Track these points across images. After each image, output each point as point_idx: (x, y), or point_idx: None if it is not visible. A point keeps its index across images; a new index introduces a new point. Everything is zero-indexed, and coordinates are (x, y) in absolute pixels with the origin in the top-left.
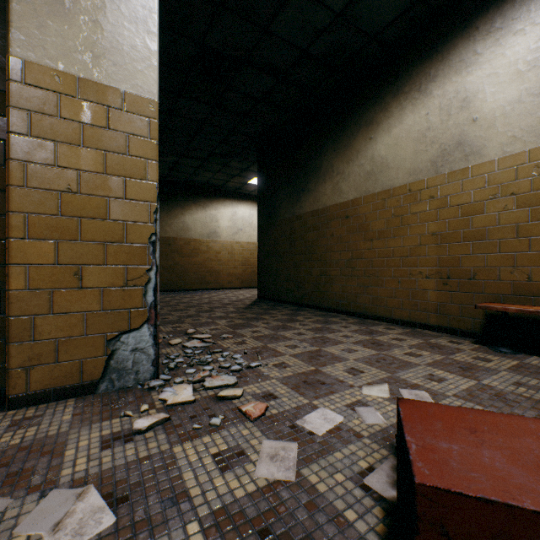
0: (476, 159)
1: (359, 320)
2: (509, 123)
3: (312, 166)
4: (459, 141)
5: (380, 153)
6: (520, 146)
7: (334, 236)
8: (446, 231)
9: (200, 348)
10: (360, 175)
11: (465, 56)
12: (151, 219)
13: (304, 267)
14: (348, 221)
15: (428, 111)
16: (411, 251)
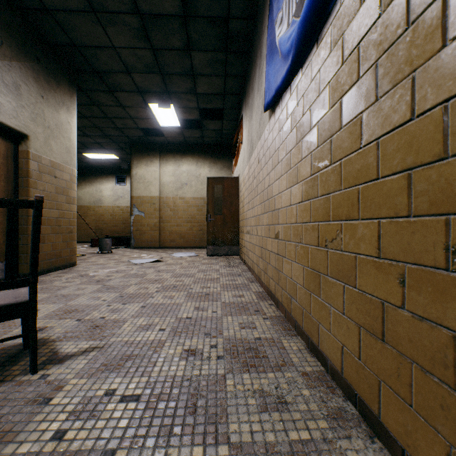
0: (103, 204)
1: None
2: (109, 199)
3: None
4: (100, 199)
5: (79, 194)
6: (111, 204)
7: None
8: (97, 219)
9: None
10: None
11: (101, 181)
12: None
13: None
14: None
15: (93, 189)
16: (89, 223)
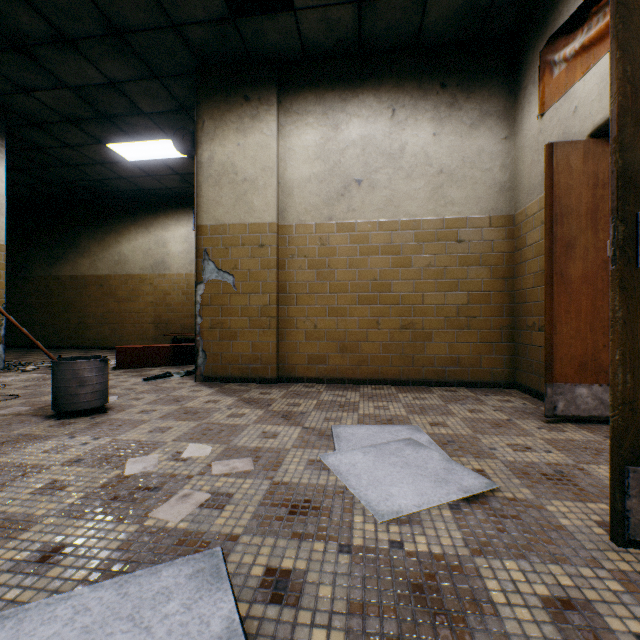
0: (169, 271)
1: (111, 350)
2: (180, 260)
3: (72, 242)
4: (163, 261)
5: (125, 252)
6: (183, 271)
7: (92, 297)
8: (158, 301)
9: (7, 364)
10: (112, 261)
11: (165, 223)
12: (4, 297)
13: (63, 318)
14: (104, 288)
15: (150, 240)
16: (142, 310)
